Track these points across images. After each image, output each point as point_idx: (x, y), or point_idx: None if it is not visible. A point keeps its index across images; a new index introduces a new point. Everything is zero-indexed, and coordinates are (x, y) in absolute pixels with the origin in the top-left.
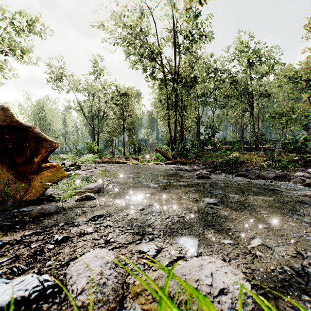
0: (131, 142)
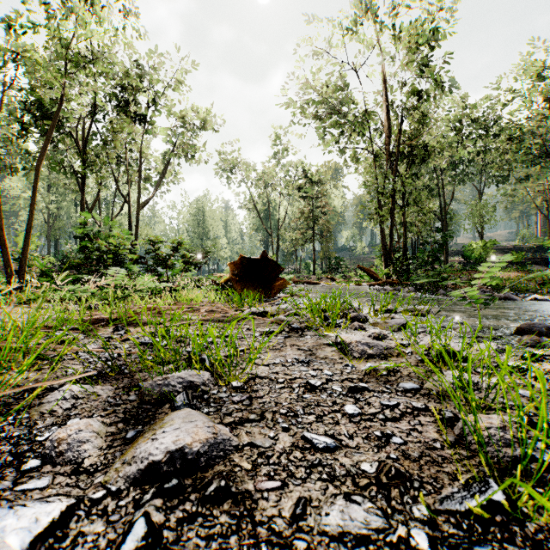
0: (326, 253)
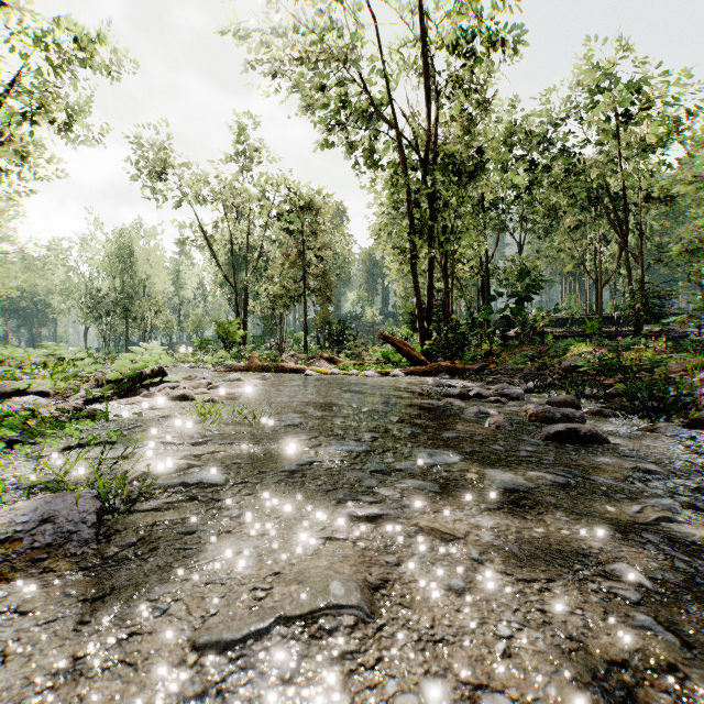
0: (324, 320)
